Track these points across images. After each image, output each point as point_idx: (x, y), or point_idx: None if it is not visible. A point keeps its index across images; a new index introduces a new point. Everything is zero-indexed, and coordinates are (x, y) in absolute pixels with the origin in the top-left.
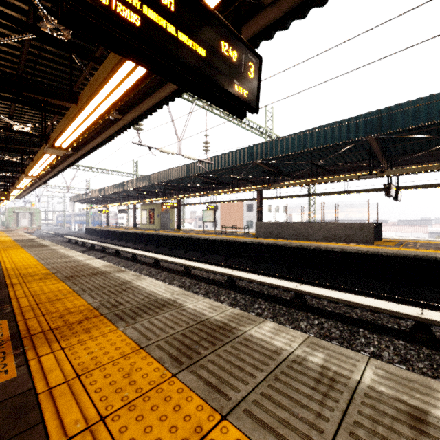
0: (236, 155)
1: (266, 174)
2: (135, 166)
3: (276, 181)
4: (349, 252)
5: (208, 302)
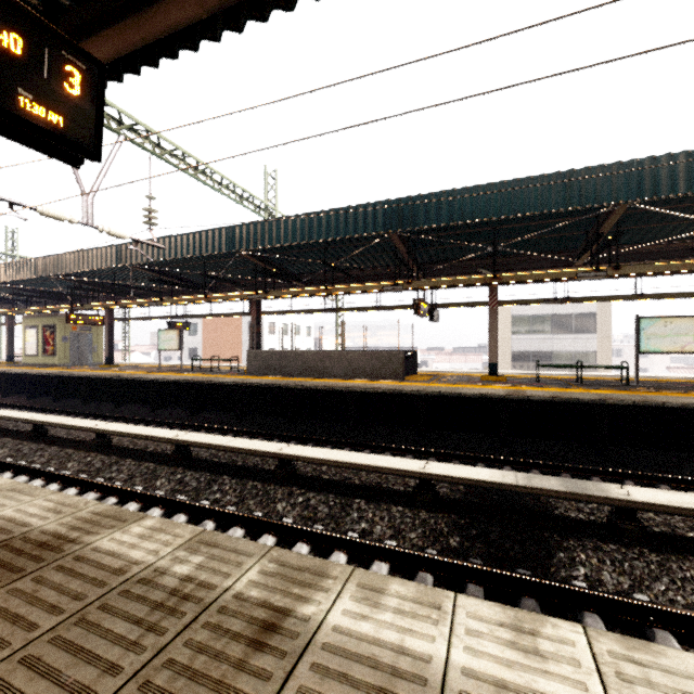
0: (207, 237)
1: (265, 275)
2: (12, 239)
3: (282, 286)
4: (370, 392)
5: (57, 498)
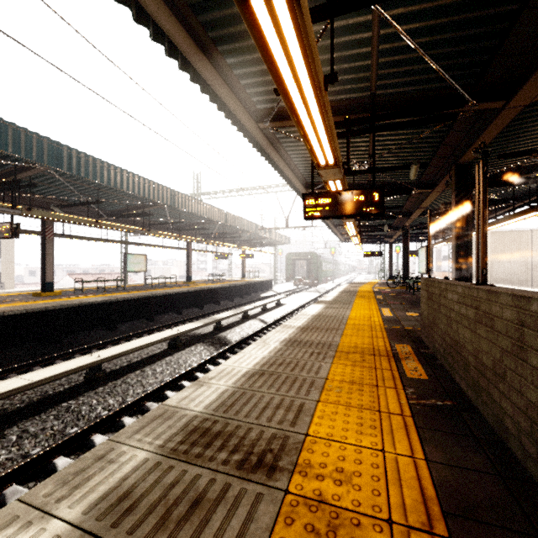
0: None
1: None
2: None
3: None
4: (3, 316)
5: (271, 334)
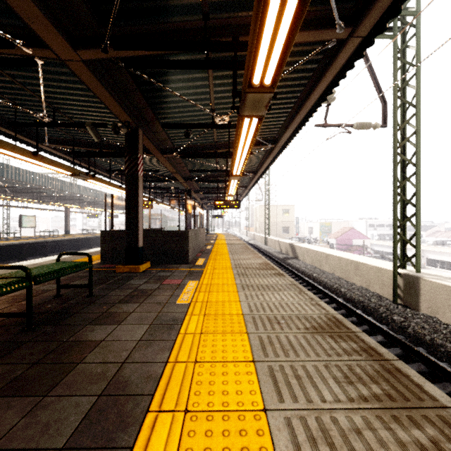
0: None
1: None
2: None
3: None
4: None
5: None
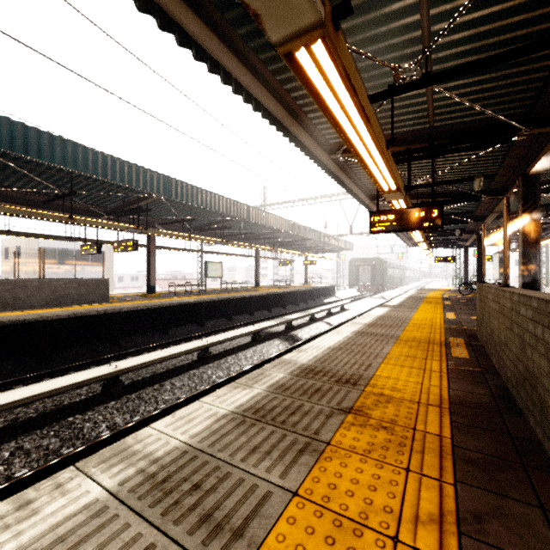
0: None
1: None
2: None
3: None
4: (133, 310)
5: (343, 327)
